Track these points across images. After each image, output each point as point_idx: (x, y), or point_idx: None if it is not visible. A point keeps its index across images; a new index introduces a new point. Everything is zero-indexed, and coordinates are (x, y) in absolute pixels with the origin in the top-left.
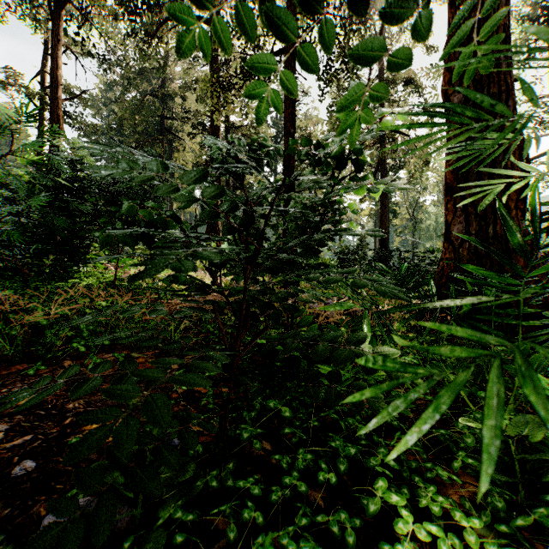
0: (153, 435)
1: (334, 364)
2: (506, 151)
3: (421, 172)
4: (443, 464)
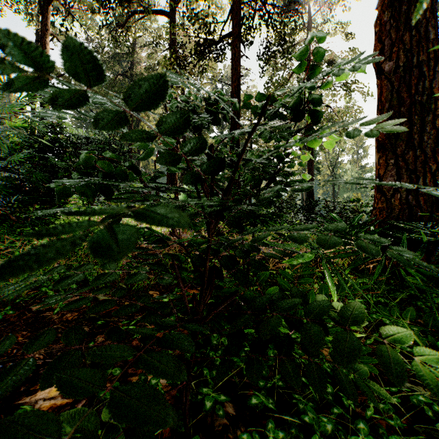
0: (98, 435)
1: (340, 360)
2: (434, 111)
3: (341, 137)
4: (420, 432)
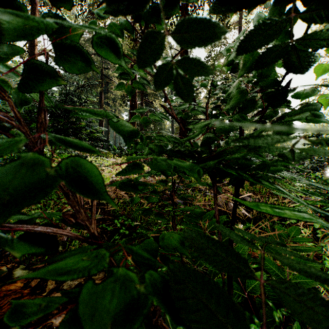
0: None
1: None
2: None
3: None
4: None
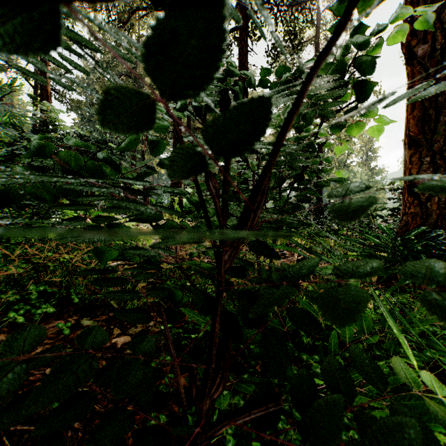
0: None
1: None
2: None
3: (351, 138)
4: None
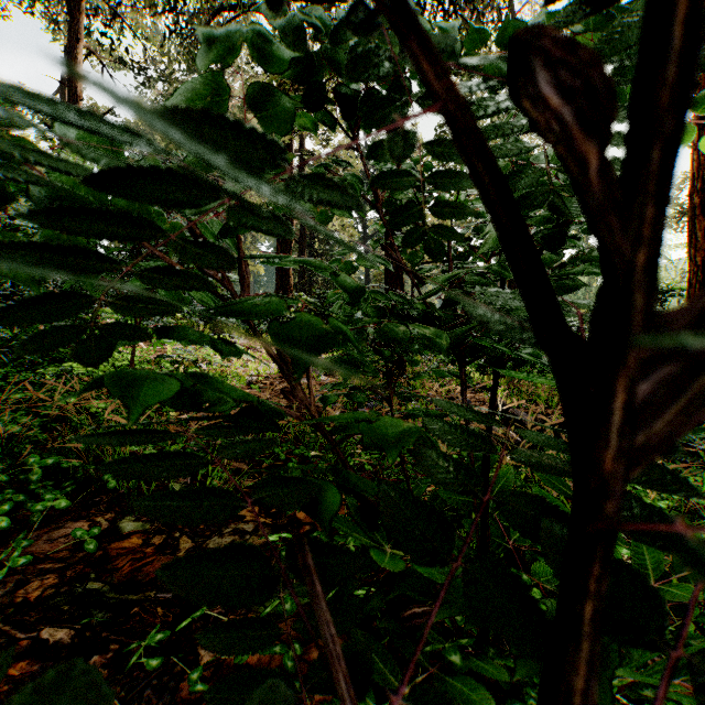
0: None
1: None
2: None
3: None
4: None
